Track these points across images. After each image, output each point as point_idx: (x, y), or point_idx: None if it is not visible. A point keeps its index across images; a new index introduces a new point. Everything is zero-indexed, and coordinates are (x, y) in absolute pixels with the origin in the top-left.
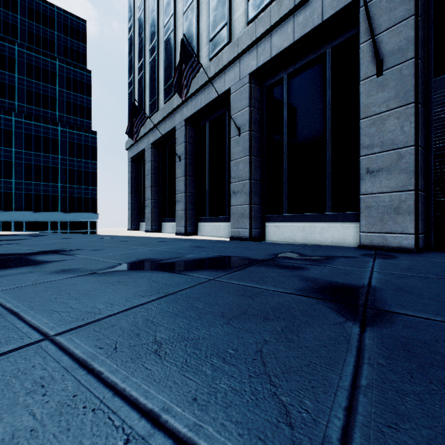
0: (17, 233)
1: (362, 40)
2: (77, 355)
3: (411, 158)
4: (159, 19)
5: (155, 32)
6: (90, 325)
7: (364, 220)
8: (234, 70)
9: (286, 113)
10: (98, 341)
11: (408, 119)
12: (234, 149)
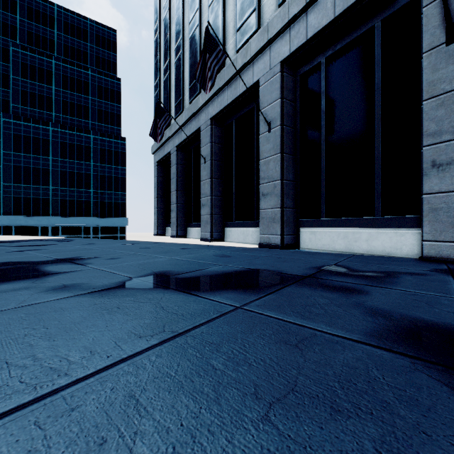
0: (47, 238)
1: (426, 2)
2: None
3: None
4: (184, 16)
5: (180, 30)
6: (36, 406)
7: (429, 225)
8: (264, 59)
9: (323, 103)
10: None
11: None
12: (264, 146)
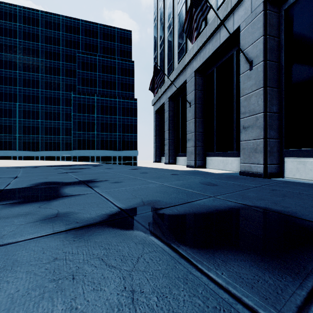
0: (89, 164)
1: None
2: None
3: None
4: (174, 0)
5: (171, 11)
6: None
7: None
8: (244, 6)
9: None
10: None
11: None
12: (244, 84)
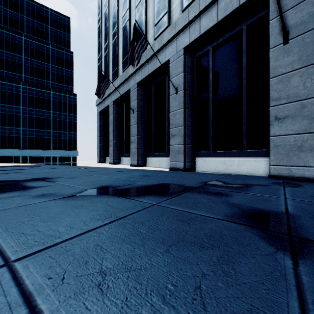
0: (21, 165)
1: (271, 17)
2: (25, 287)
3: (312, 107)
4: (119, 12)
5: (116, 22)
6: (48, 250)
7: (273, 155)
8: (172, 46)
9: (211, 76)
10: (49, 269)
11: (309, 77)
12: (172, 103)
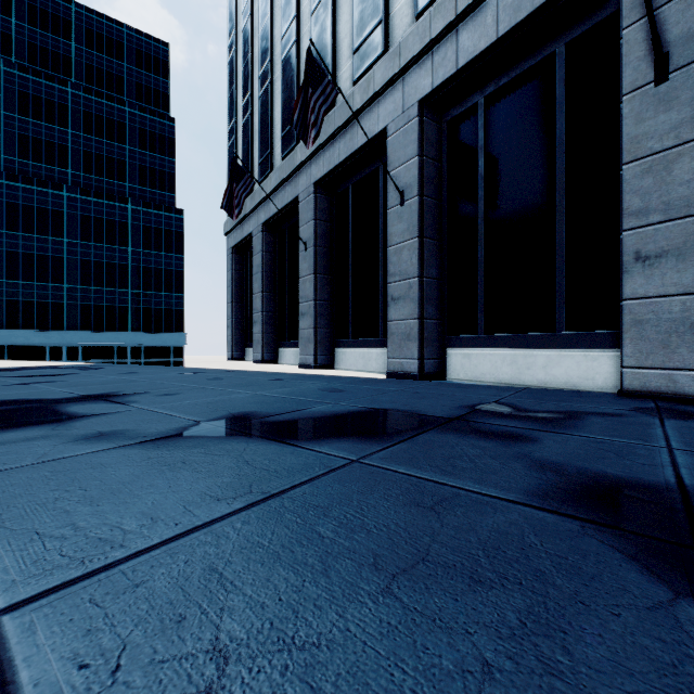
0: (62, 365)
1: (626, 22)
2: (16, 693)
3: None
4: (274, 27)
5: (268, 48)
6: (89, 582)
7: (631, 345)
8: (394, 97)
9: (482, 164)
10: (85, 637)
11: None
12: (394, 227)
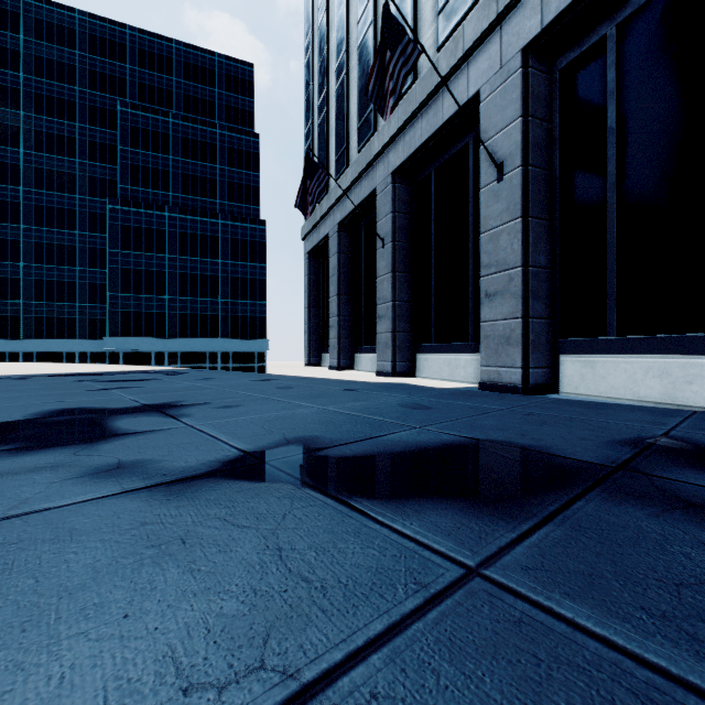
0: (154, 369)
1: None
2: None
3: None
4: (350, 14)
5: (343, 38)
6: None
7: None
8: (488, 52)
9: (612, 113)
10: None
11: None
12: (488, 208)
